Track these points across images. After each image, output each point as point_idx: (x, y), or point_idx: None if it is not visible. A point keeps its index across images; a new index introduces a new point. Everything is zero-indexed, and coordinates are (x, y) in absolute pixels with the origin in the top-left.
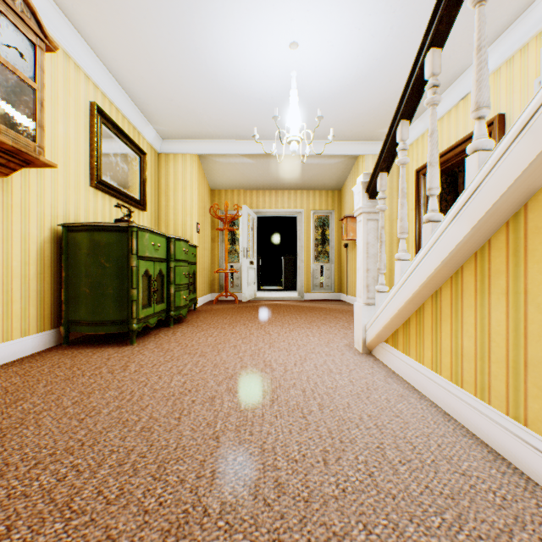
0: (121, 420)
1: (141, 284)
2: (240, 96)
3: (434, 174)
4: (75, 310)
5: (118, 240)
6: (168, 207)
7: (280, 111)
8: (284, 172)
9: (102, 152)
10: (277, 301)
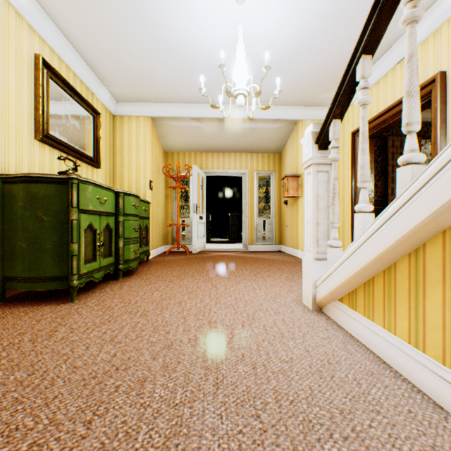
0: (8, 428)
1: (84, 239)
2: (189, 56)
3: (415, 105)
4: (11, 266)
5: (58, 192)
6: (123, 166)
7: (227, 74)
8: (231, 135)
9: (49, 106)
10: (224, 253)
